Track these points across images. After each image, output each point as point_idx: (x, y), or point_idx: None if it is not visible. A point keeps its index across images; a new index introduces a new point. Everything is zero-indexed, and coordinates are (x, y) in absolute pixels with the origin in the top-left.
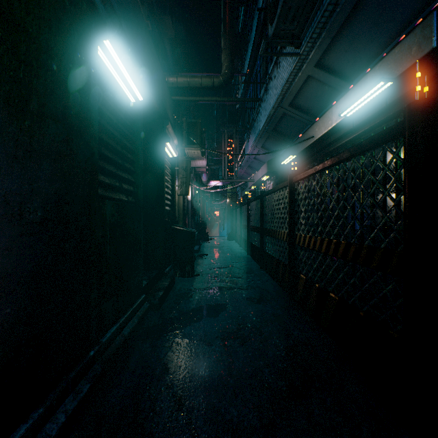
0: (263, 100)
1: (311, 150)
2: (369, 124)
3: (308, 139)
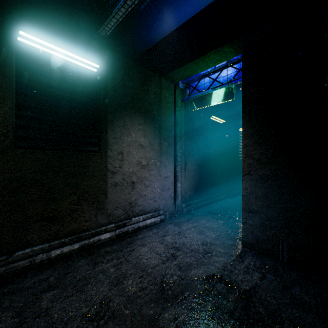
0: None
1: None
2: None
3: None
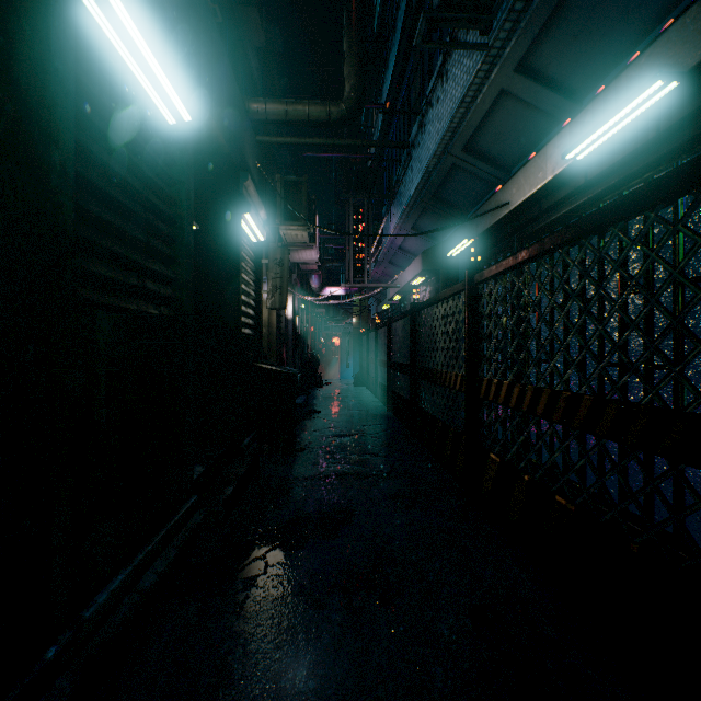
0: (416, 144)
1: (500, 230)
2: (618, 174)
3: (497, 210)
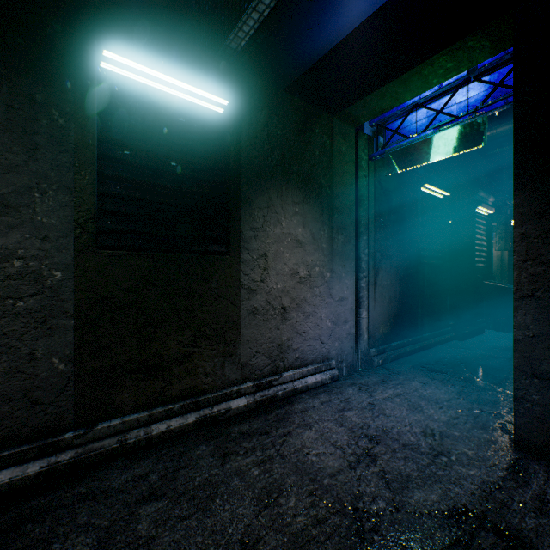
0: None
1: None
2: None
3: None
